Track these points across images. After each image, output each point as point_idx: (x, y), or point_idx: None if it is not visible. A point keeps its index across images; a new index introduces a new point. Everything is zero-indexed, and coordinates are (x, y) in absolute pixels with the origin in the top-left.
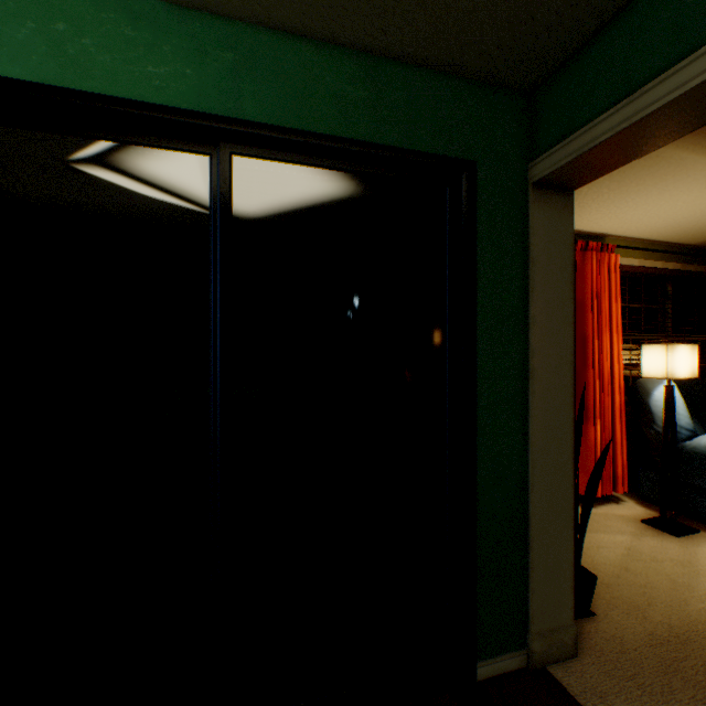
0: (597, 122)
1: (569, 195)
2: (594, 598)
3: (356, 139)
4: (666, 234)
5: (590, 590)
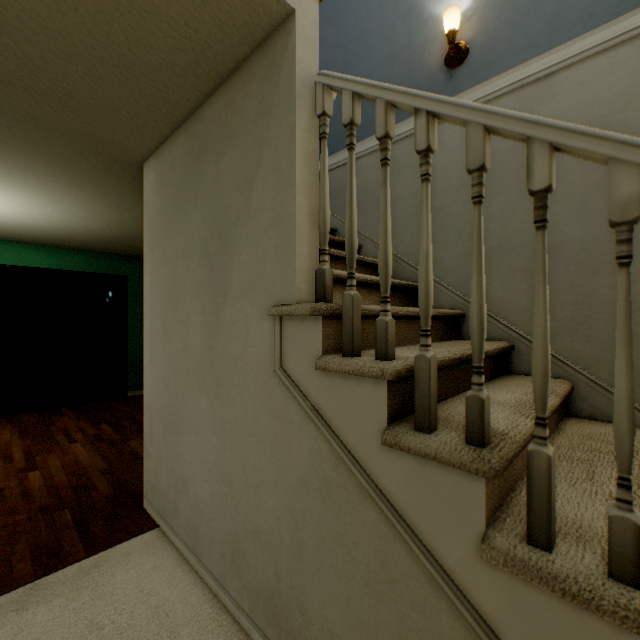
0: None
1: None
2: None
3: (94, 272)
4: None
5: None
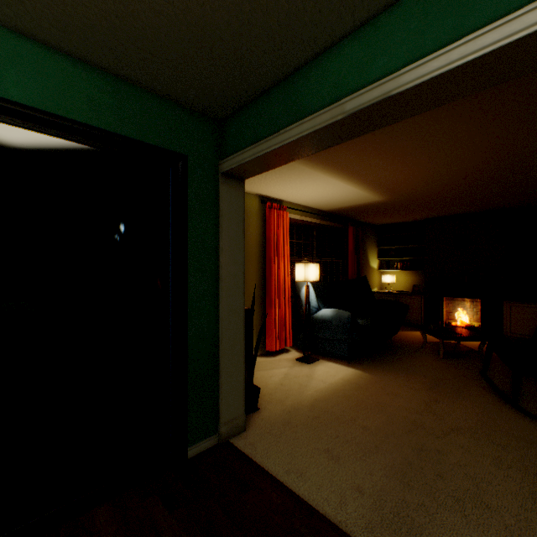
0: (245, 151)
1: (242, 182)
2: (262, 401)
3: (105, 129)
4: (311, 204)
5: (258, 396)
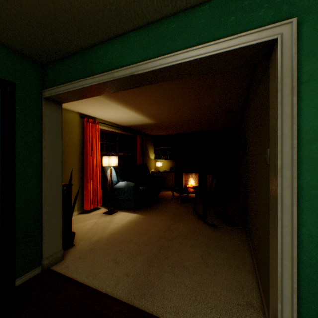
0: (60, 87)
1: (61, 105)
2: (77, 240)
3: None
4: (114, 121)
5: (73, 237)
